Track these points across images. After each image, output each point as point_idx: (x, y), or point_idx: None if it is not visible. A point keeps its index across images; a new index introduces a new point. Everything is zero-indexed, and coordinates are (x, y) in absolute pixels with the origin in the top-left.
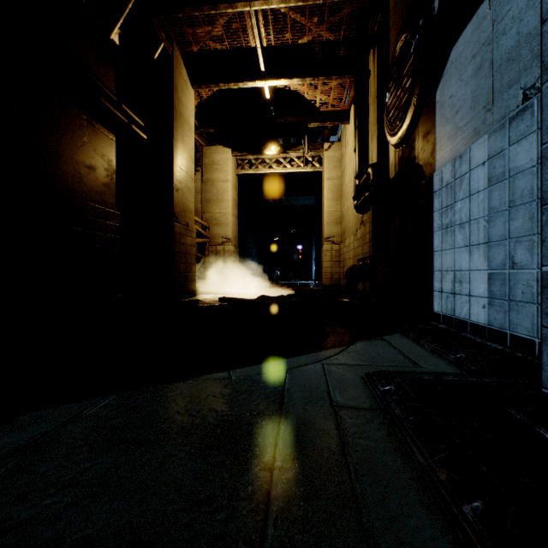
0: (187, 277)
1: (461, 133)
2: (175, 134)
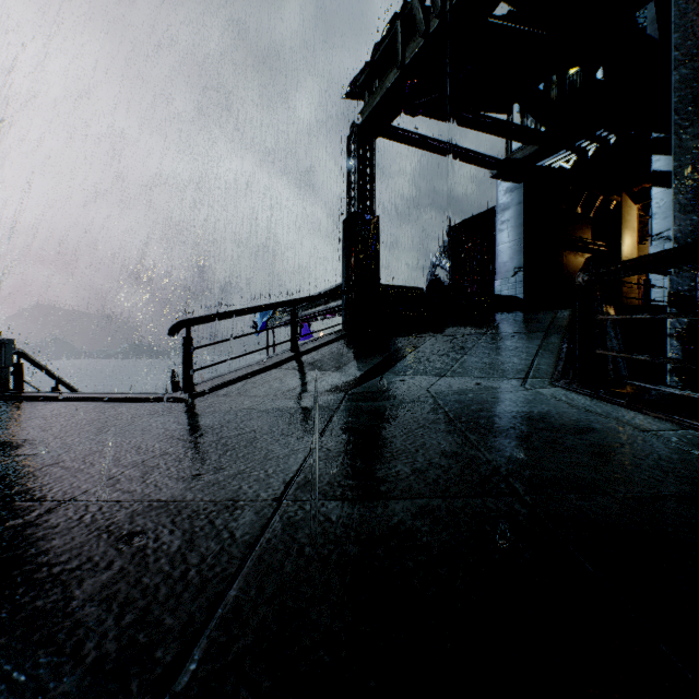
0: None
1: None
2: (622, 240)
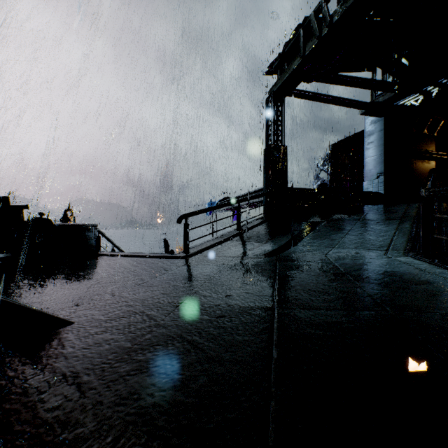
0: None
1: None
2: None
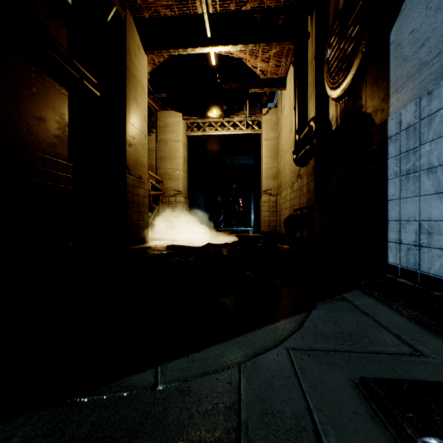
0: (139, 225)
1: (428, 67)
2: (128, 93)
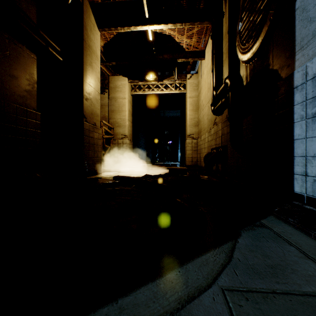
0: (94, 161)
1: None
2: (85, 59)
